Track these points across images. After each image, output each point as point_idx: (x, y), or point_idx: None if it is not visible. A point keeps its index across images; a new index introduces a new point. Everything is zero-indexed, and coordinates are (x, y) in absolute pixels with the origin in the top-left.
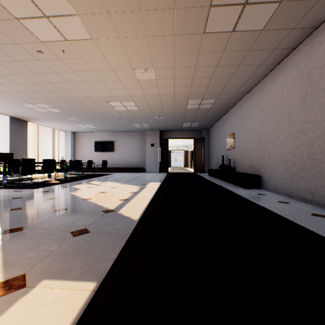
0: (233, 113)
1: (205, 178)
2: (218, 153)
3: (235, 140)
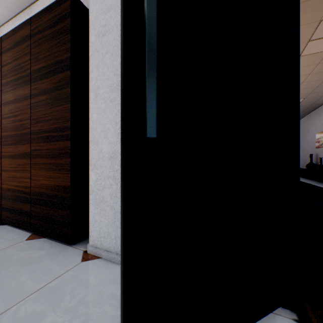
0: None
1: None
2: (303, 151)
3: None
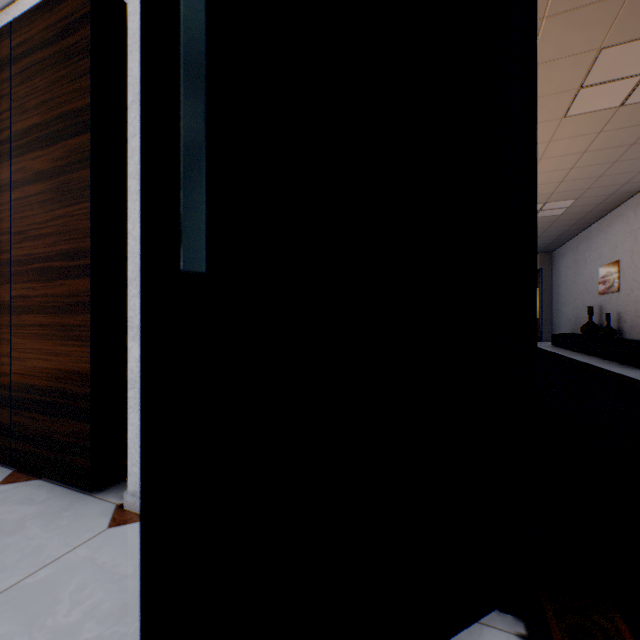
0: (616, 221)
1: (549, 351)
2: (576, 300)
3: (622, 275)
